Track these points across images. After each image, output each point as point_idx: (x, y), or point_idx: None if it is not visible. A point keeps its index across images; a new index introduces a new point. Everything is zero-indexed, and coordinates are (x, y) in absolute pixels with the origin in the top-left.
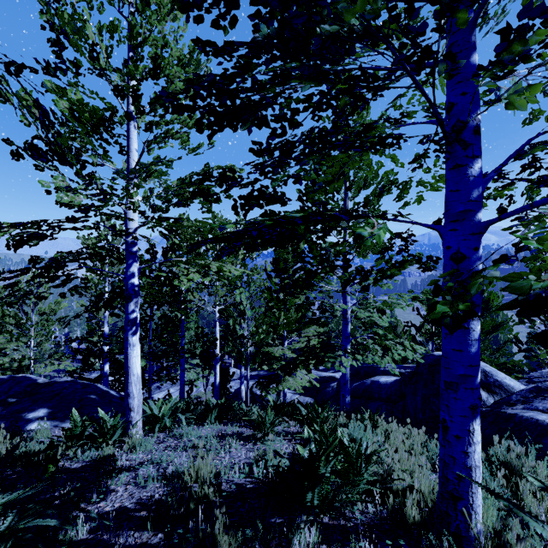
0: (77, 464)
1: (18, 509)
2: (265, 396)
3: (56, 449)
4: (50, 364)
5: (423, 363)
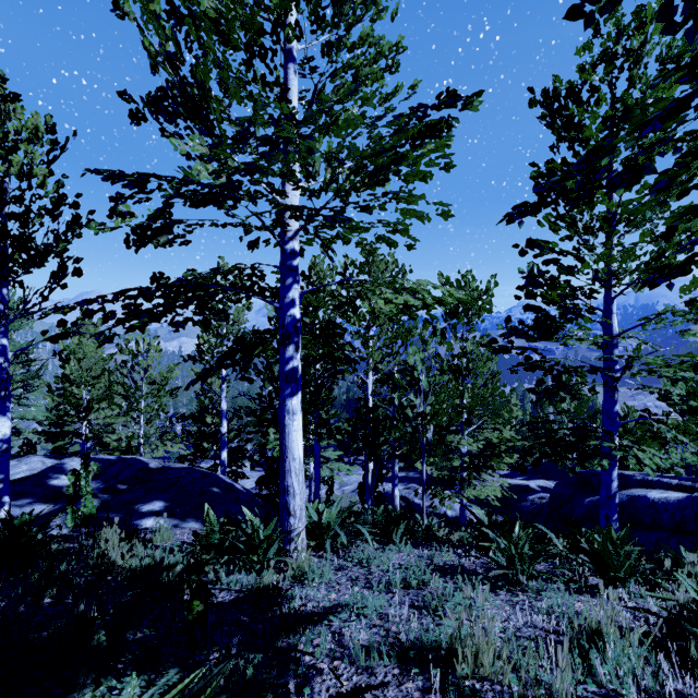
0: (224, 595)
1: None
2: (442, 506)
3: (205, 572)
4: (161, 445)
5: None
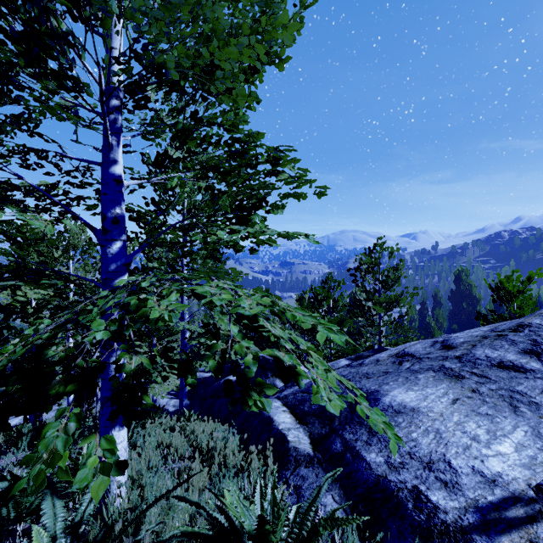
0: None
1: None
2: None
3: None
4: None
5: None
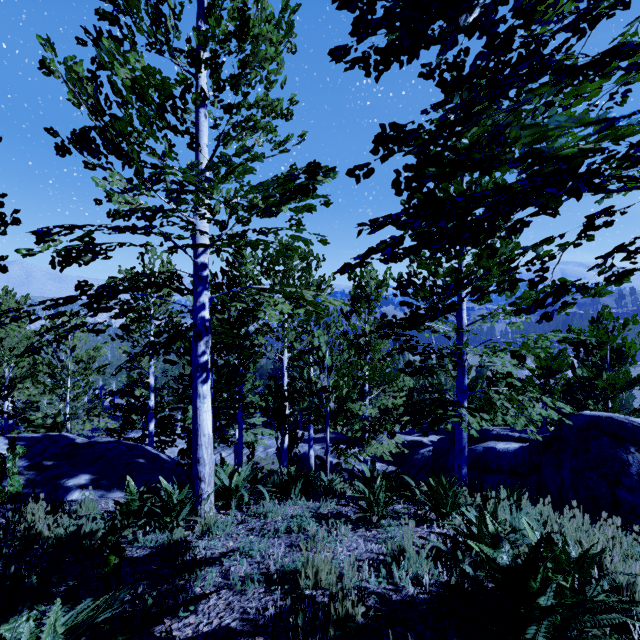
0: (139, 551)
1: (88, 636)
2: (345, 463)
3: (120, 533)
4: (88, 421)
5: (568, 426)
